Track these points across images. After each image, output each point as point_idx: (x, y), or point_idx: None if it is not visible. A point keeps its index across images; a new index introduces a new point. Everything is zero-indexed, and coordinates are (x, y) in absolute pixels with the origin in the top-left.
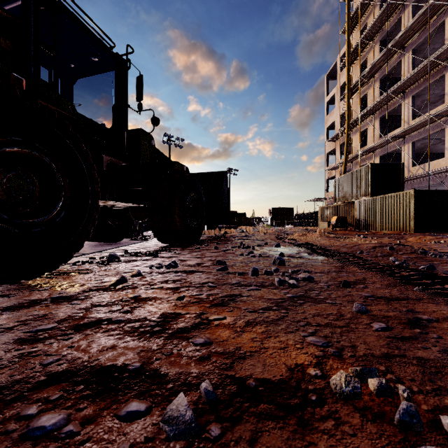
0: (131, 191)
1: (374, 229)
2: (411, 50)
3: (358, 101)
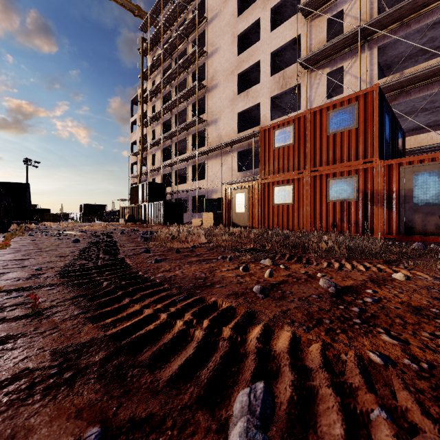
0: None
1: (149, 223)
2: (175, 114)
3: (150, 132)
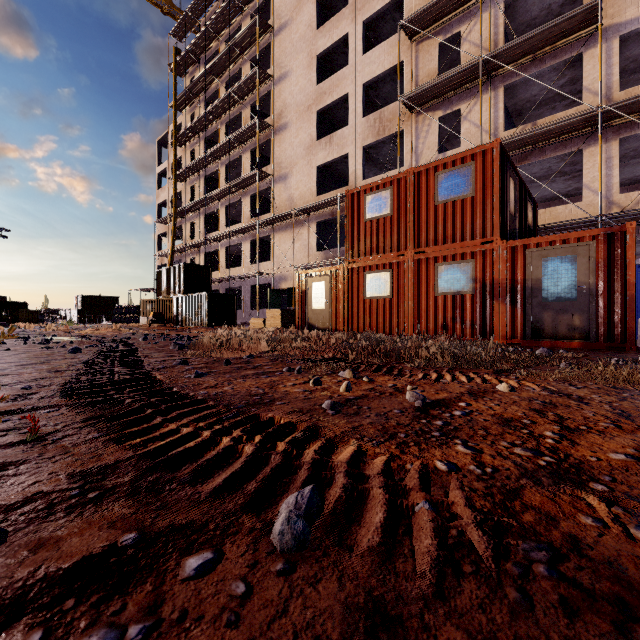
0: None
1: (186, 325)
2: (225, 164)
3: (188, 189)
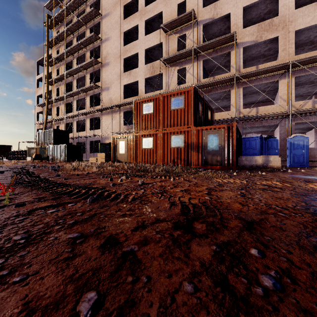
0: None
1: (54, 161)
2: (76, 79)
3: (55, 89)
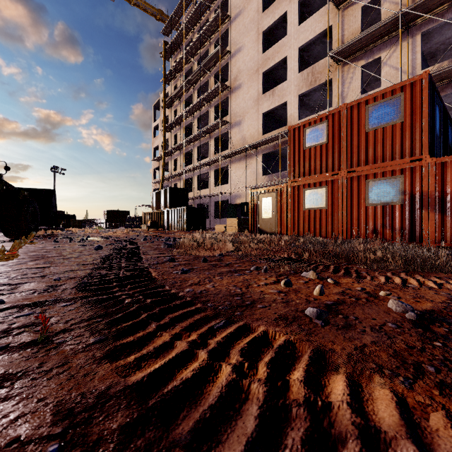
0: None
1: (171, 229)
2: (197, 118)
3: (172, 137)
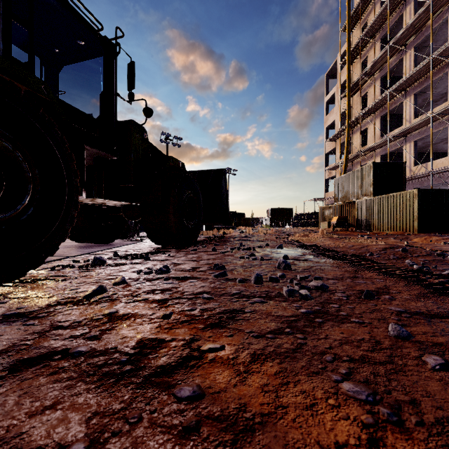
0: (121, 188)
1: (376, 230)
2: (413, 47)
3: (358, 100)
